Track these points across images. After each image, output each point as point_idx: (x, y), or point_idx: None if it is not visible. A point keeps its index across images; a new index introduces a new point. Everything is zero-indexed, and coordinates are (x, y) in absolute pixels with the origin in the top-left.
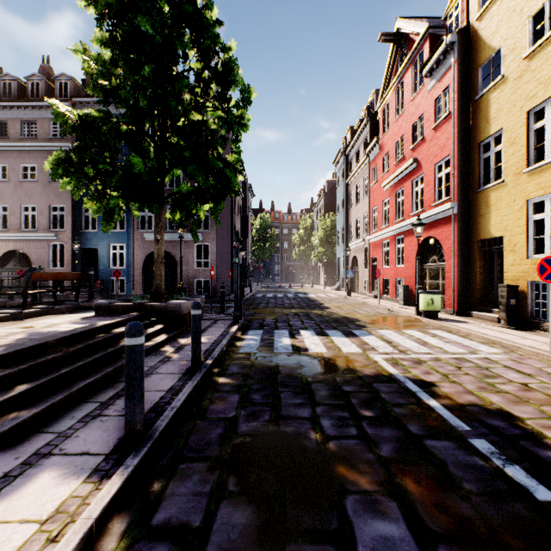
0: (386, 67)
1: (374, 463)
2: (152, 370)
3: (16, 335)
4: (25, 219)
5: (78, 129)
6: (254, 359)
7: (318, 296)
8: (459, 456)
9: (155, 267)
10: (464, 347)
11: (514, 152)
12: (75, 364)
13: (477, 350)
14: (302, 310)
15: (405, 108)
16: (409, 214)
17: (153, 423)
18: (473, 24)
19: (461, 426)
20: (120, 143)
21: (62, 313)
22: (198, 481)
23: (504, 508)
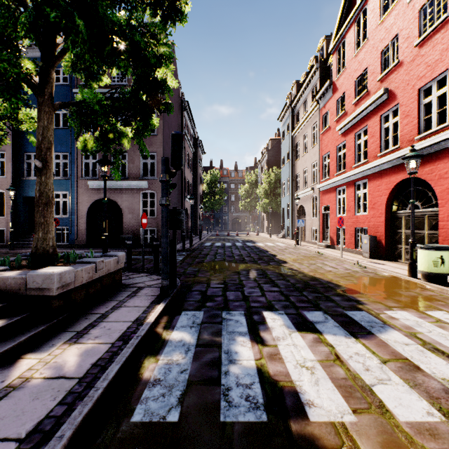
0: (343, 1)
1: None
2: None
3: None
4: None
5: None
6: None
7: (267, 245)
8: None
9: (35, 211)
10: None
11: None
12: None
13: None
14: (255, 265)
15: (370, 36)
16: (375, 155)
17: None
18: None
19: None
20: None
21: None
22: None
23: None
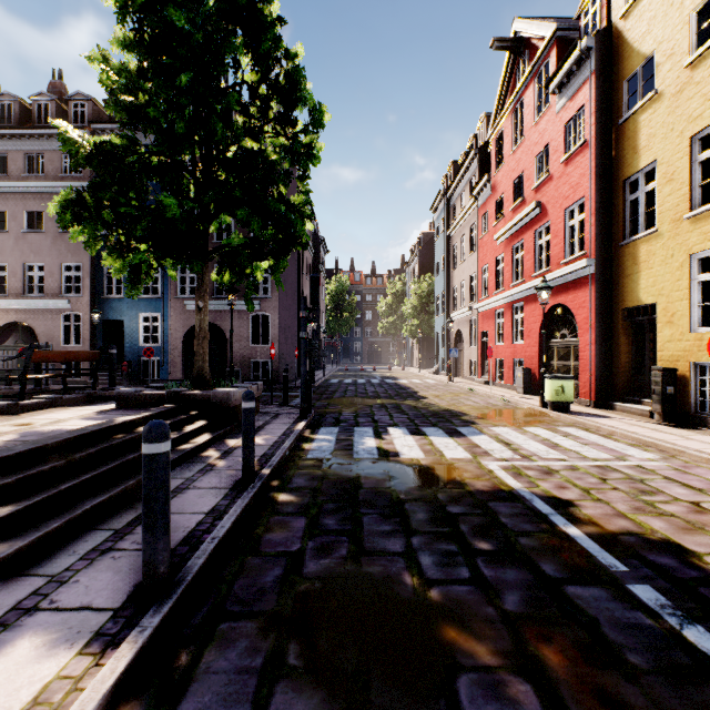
0: (501, 83)
1: (497, 622)
2: (189, 483)
3: (6, 435)
4: (30, 281)
5: (94, 161)
6: (327, 467)
7: (412, 382)
8: (616, 611)
9: (196, 344)
10: (608, 451)
11: (672, 192)
12: (82, 476)
13: (626, 455)
14: (391, 400)
15: (526, 135)
16: (530, 275)
17: (185, 561)
18: (617, 24)
19: (615, 565)
20: (151, 180)
21: (72, 405)
22: (245, 650)
23: (689, 694)
